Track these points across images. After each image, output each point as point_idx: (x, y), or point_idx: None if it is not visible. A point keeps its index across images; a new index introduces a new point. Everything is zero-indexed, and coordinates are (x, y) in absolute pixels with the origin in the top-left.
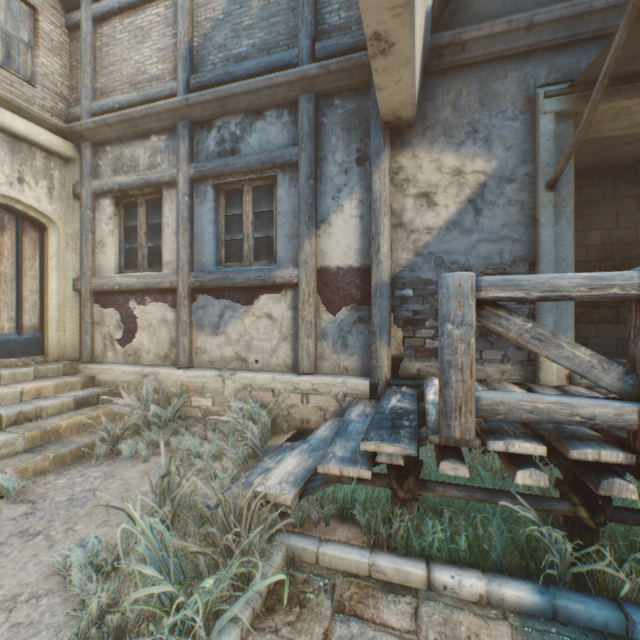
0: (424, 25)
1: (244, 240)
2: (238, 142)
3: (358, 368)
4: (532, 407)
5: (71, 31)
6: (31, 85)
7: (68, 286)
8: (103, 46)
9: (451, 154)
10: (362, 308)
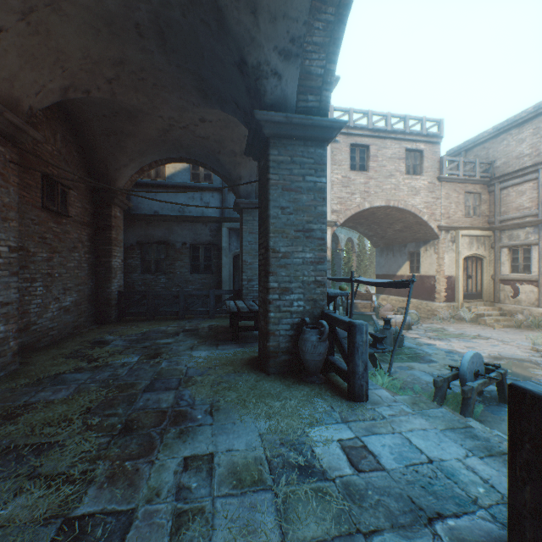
0: None
1: None
2: None
3: None
4: None
5: (488, 192)
6: (478, 217)
7: (488, 277)
8: (503, 197)
9: None
10: None
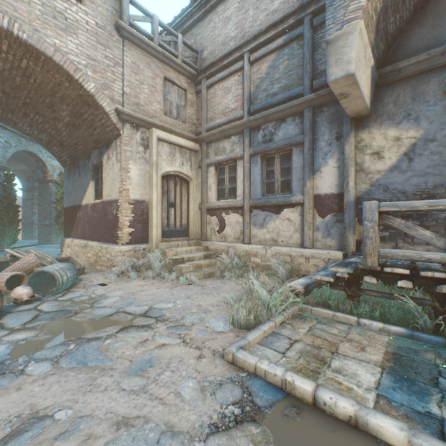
0: (371, 71)
1: (275, 182)
2: (272, 135)
3: (336, 246)
4: (402, 254)
5: (197, 94)
6: (184, 123)
7: (196, 207)
8: (210, 98)
9: (393, 129)
10: (338, 215)
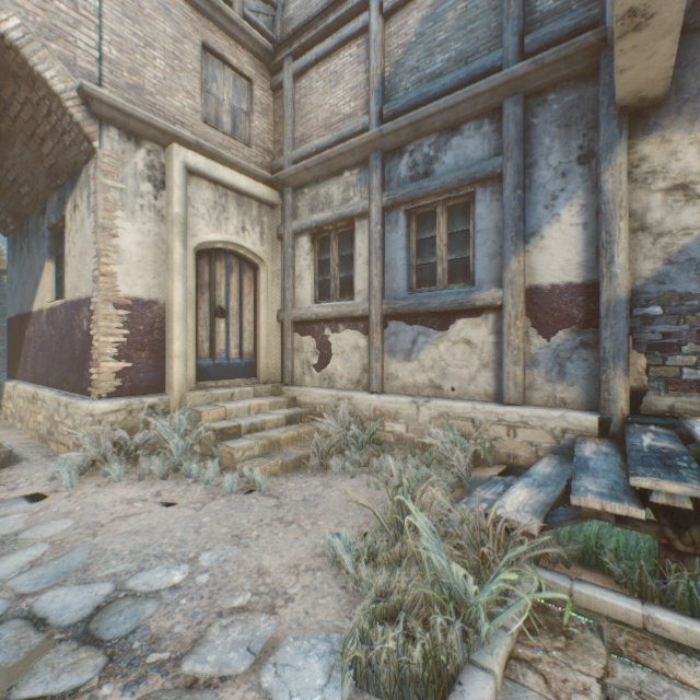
0: None
1: (437, 263)
2: (431, 163)
3: (580, 401)
4: None
5: (274, 92)
6: (248, 147)
7: (273, 317)
8: (301, 98)
9: None
10: (586, 331)
